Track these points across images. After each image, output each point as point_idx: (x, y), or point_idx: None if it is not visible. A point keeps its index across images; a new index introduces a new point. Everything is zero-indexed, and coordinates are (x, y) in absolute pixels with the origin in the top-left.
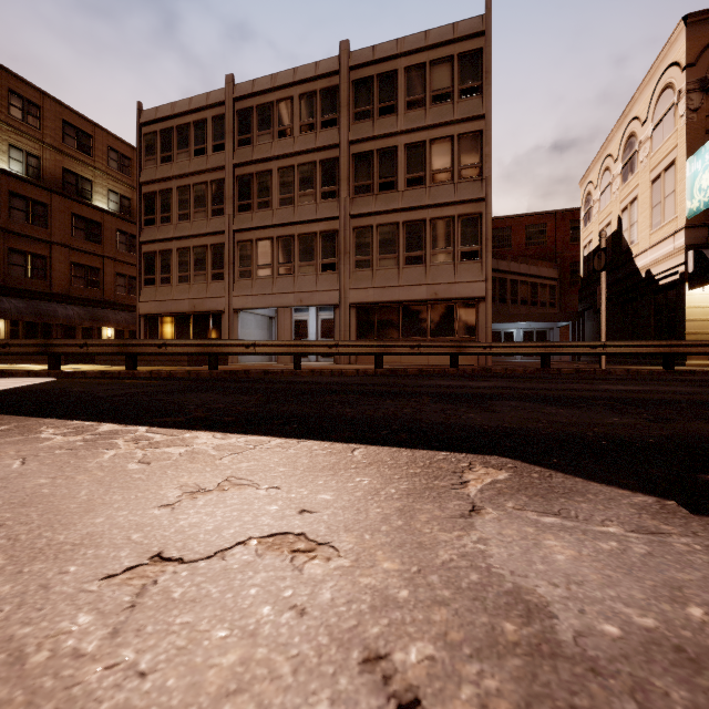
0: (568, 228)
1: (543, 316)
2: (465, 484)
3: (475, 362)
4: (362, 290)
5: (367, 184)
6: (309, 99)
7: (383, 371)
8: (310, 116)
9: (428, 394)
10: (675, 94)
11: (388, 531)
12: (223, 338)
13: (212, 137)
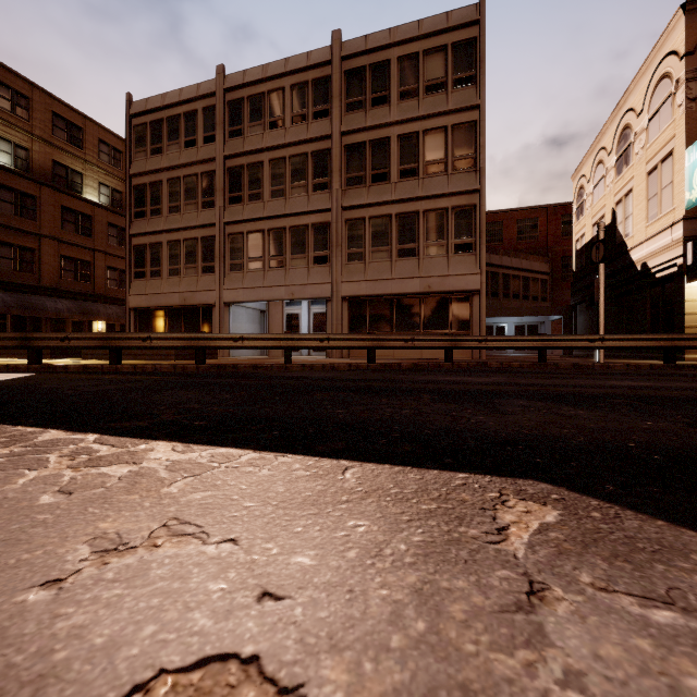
0: (560, 223)
1: (535, 310)
2: (505, 533)
3: (469, 356)
4: (355, 283)
5: (359, 176)
6: (301, 89)
7: (376, 366)
8: (302, 107)
9: (426, 392)
10: (672, 84)
11: (403, 649)
12: (213, 332)
13: (202, 129)
